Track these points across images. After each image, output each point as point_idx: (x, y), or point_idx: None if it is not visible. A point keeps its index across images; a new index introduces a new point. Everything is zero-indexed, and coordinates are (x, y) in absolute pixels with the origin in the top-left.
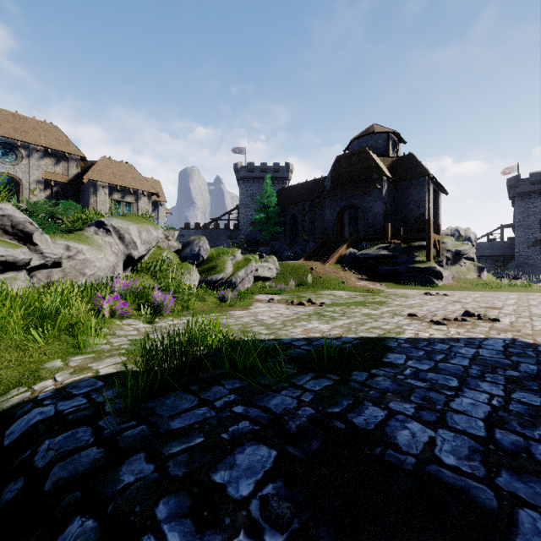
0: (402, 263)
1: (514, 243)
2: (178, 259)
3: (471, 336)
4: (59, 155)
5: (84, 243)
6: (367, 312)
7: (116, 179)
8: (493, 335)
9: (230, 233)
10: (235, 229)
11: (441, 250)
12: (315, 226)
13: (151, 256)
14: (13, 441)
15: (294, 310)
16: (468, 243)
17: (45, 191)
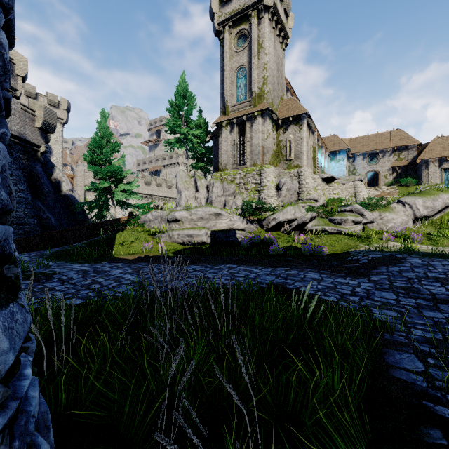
0: None
1: None
2: None
3: None
4: (401, 149)
5: (388, 212)
6: None
7: (445, 152)
8: None
9: None
10: None
11: None
12: None
13: (444, 214)
14: (349, 252)
15: None
16: None
17: (392, 174)
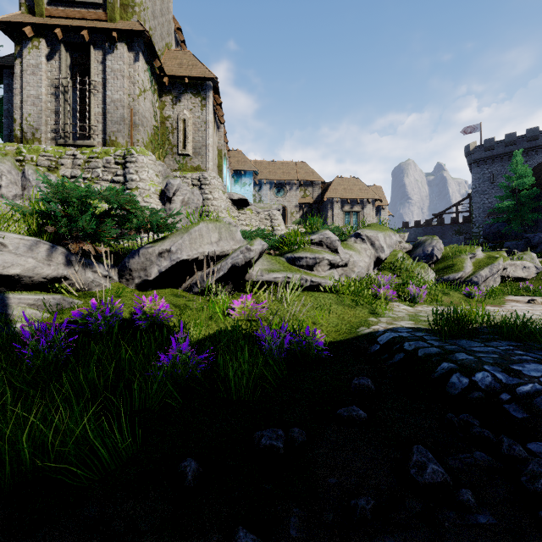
0: None
1: None
2: (410, 259)
3: None
4: (307, 184)
5: (351, 250)
6: None
7: (346, 193)
8: None
9: (458, 228)
10: (465, 222)
11: None
12: None
13: (388, 257)
14: (385, 343)
15: None
16: None
17: (299, 212)
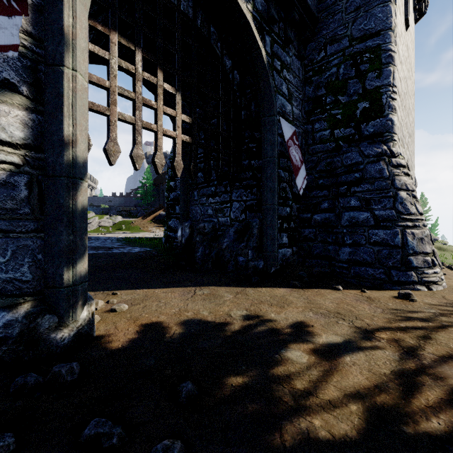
0: None
1: None
2: None
3: None
4: None
5: None
6: None
7: None
8: None
9: None
10: None
11: None
12: None
13: None
14: None
15: None
16: None
17: None
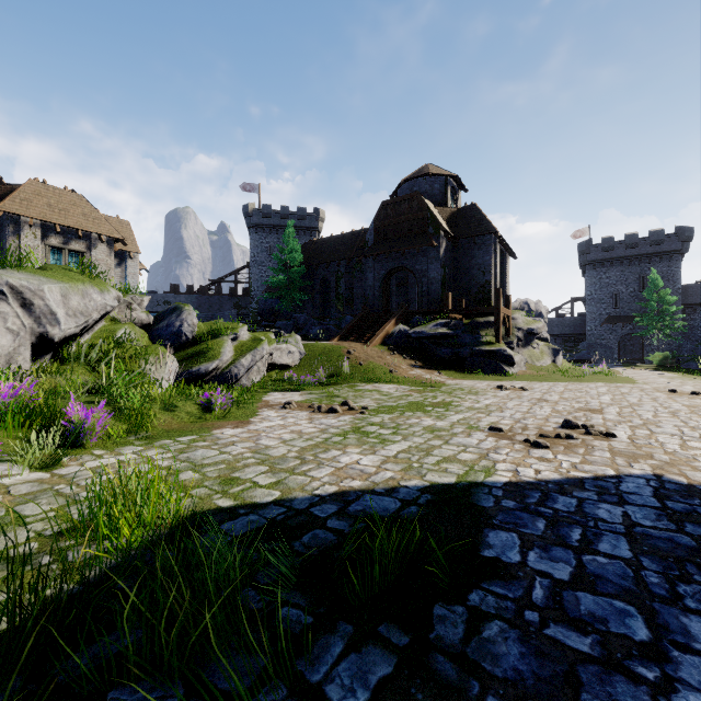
0: (466, 344)
1: (585, 320)
2: (147, 338)
3: (595, 471)
4: None
5: None
6: (430, 424)
7: (54, 215)
8: (624, 467)
9: (238, 301)
10: (245, 295)
11: (511, 328)
12: (354, 294)
13: (97, 335)
14: None
15: (321, 424)
16: (541, 319)
17: None
